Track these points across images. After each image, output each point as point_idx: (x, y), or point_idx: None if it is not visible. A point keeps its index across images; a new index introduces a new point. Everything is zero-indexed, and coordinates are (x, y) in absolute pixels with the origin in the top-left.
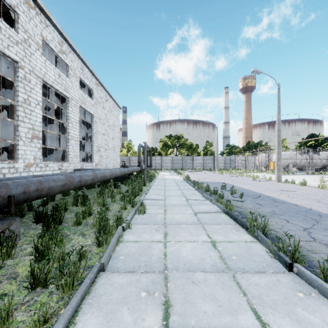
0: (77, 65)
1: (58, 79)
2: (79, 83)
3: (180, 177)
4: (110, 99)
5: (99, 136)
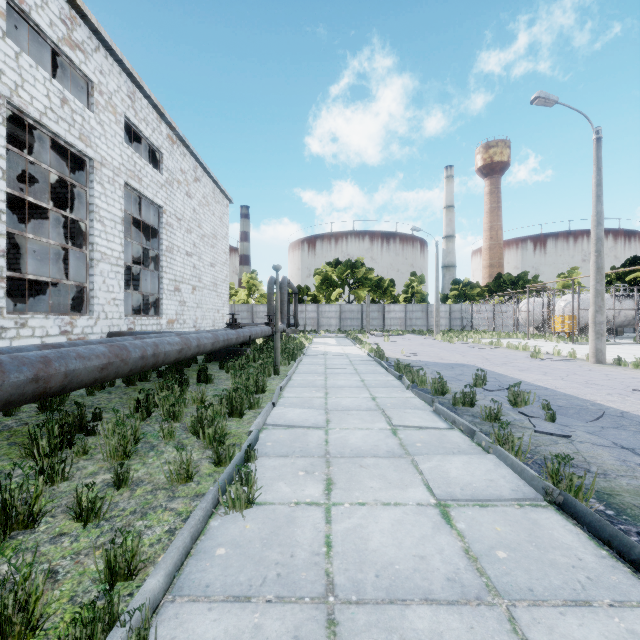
0: (116, 85)
1: (59, 109)
2: (122, 130)
3: (359, 350)
4: (207, 178)
5: (178, 258)
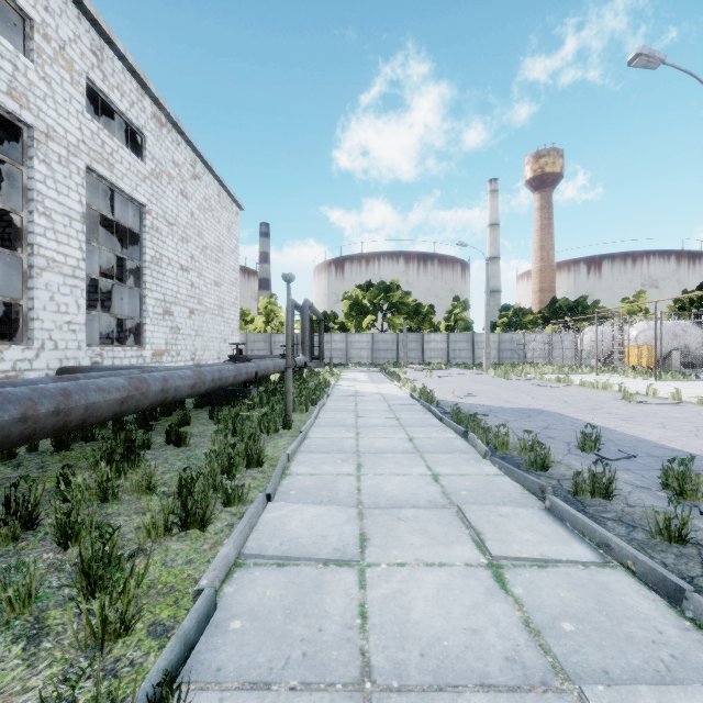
0: (73, 32)
1: None
2: (83, 95)
3: (398, 389)
4: (209, 177)
5: (169, 272)
